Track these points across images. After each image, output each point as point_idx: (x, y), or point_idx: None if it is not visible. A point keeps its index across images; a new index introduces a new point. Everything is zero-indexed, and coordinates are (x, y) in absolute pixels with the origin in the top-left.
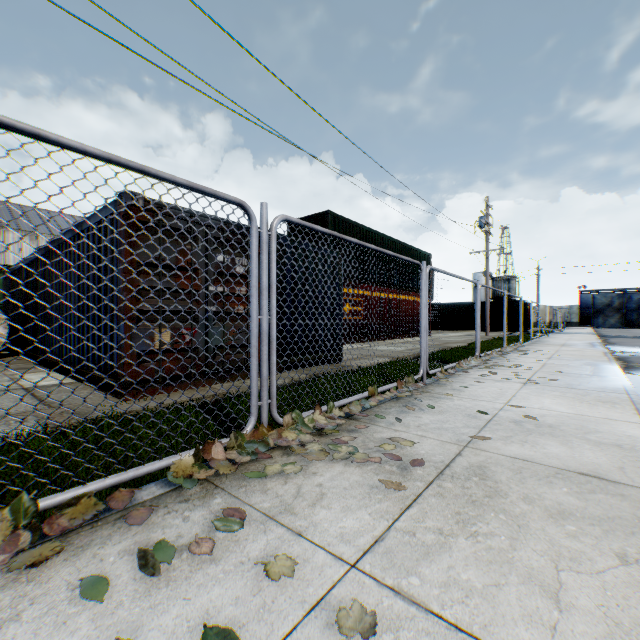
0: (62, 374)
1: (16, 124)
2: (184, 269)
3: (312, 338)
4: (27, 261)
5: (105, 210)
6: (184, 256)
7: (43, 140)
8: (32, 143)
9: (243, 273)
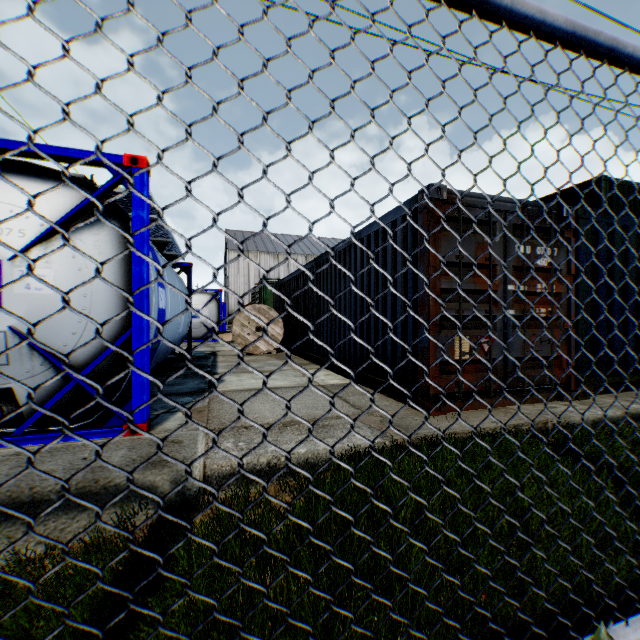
0: (335, 373)
1: (596, 36)
2: (481, 266)
3: (633, 351)
4: (295, 274)
5: (393, 213)
6: (481, 251)
7: (612, 58)
8: (598, 66)
9: (544, 266)
